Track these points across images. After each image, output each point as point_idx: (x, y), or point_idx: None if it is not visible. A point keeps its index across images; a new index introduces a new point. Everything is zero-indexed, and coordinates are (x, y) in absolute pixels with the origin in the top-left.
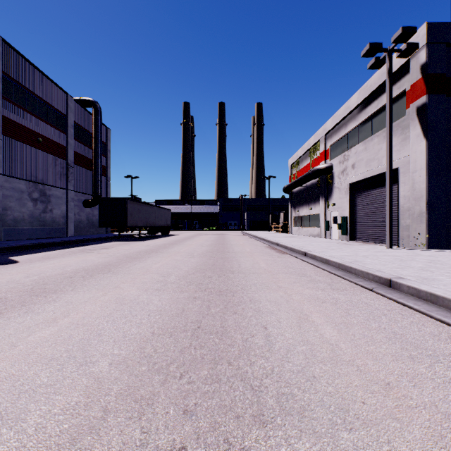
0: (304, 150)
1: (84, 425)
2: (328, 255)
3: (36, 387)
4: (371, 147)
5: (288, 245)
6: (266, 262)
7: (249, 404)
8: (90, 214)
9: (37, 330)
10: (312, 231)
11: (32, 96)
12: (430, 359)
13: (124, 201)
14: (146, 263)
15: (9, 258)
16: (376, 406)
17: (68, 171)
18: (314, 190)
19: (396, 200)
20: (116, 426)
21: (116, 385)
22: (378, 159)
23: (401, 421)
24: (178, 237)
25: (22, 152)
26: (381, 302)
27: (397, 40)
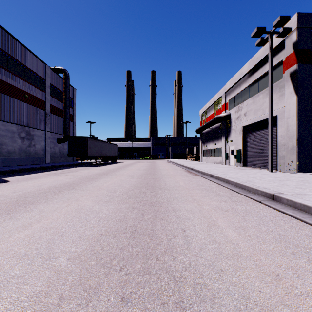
0: (211, 103)
1: (44, 310)
2: (228, 176)
3: (10, 278)
4: (257, 101)
5: (200, 169)
6: (184, 181)
7: (172, 292)
8: (61, 148)
9: (16, 232)
10: (216, 160)
11: (21, 65)
12: (307, 255)
13: (85, 139)
14: (100, 182)
15: (3, 178)
16: (270, 294)
17: (46, 118)
18: (217, 131)
19: (275, 138)
20: (68, 311)
21: (71, 276)
22: (262, 109)
23: (290, 307)
24: (123, 164)
25: (14, 104)
26: (268, 211)
27: (276, 25)
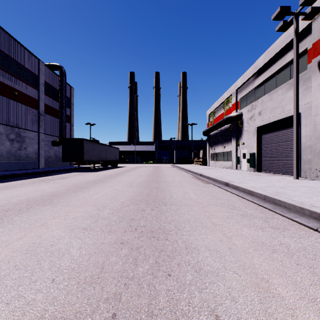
0: (219, 103)
1: None
2: (249, 186)
3: None
4: (275, 97)
5: (210, 176)
6: (195, 192)
7: None
8: (57, 151)
9: None
10: (225, 164)
11: (9, 59)
12: None
13: (81, 141)
14: (89, 193)
15: None
16: None
17: (39, 118)
18: (227, 133)
19: None
20: None
21: None
22: (281, 107)
23: None
24: (124, 169)
25: (1, 103)
26: None
27: (304, 3)
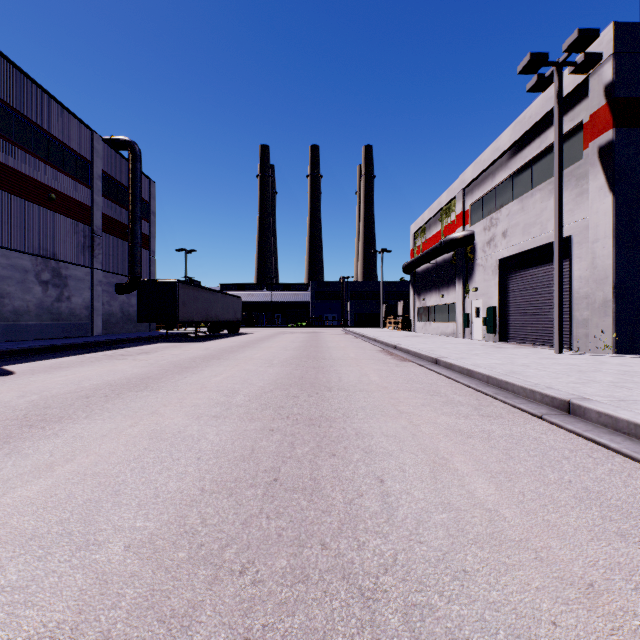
0: (433, 212)
1: None
2: (471, 363)
3: None
4: (530, 206)
5: (411, 348)
6: (380, 374)
7: (357, 626)
8: (126, 304)
9: (19, 484)
10: (444, 328)
11: (41, 133)
12: None
13: (173, 285)
14: (203, 375)
15: (2, 367)
16: (577, 630)
17: (93, 242)
18: (447, 269)
19: (567, 283)
20: None
21: (132, 587)
22: (540, 224)
23: None
24: (252, 337)
25: (27, 214)
26: (558, 437)
27: (571, 48)
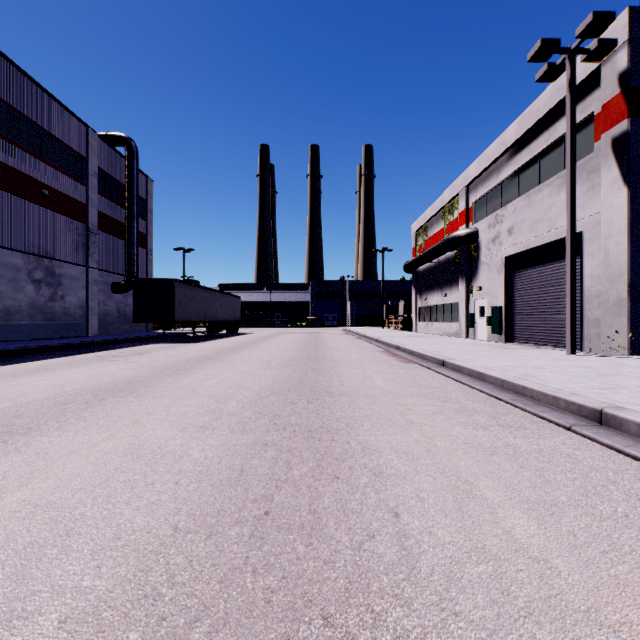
0: (435, 209)
1: None
2: (481, 365)
3: None
4: (537, 202)
5: (415, 349)
6: (384, 376)
7: None
8: (122, 303)
9: None
10: (447, 328)
11: (34, 127)
12: None
13: (170, 284)
14: (195, 378)
15: None
16: None
17: (88, 240)
18: (450, 268)
19: (578, 281)
20: None
21: None
22: (549, 220)
23: None
24: (251, 337)
25: (18, 211)
26: (595, 454)
27: (585, 34)
